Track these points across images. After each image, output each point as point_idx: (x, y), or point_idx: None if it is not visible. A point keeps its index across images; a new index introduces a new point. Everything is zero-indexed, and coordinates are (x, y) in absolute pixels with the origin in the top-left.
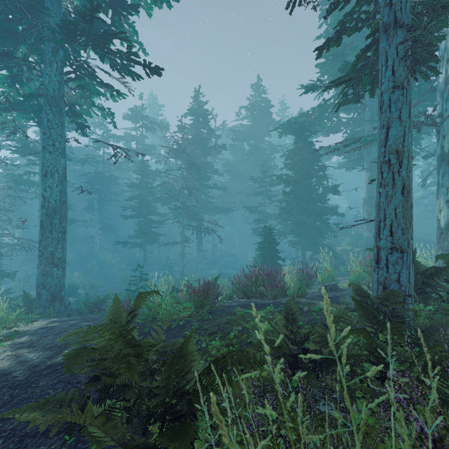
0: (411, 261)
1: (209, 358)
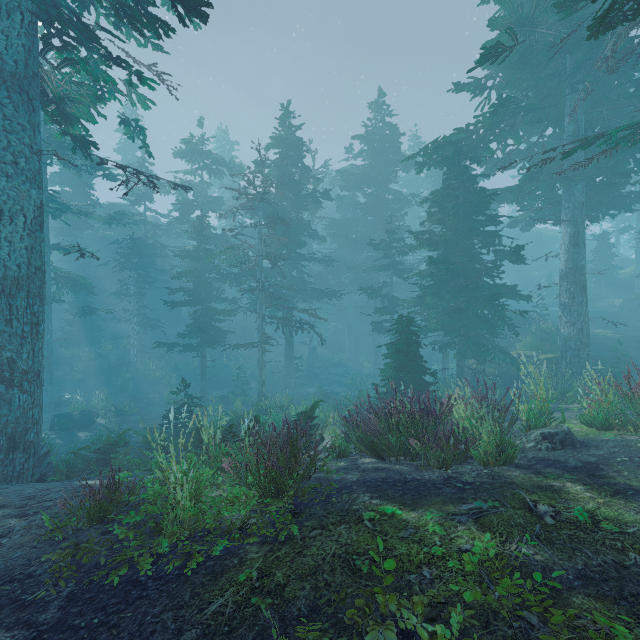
0: None
1: None
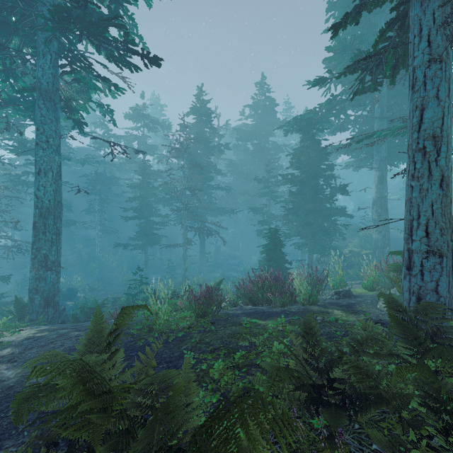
0: (451, 267)
1: (210, 385)
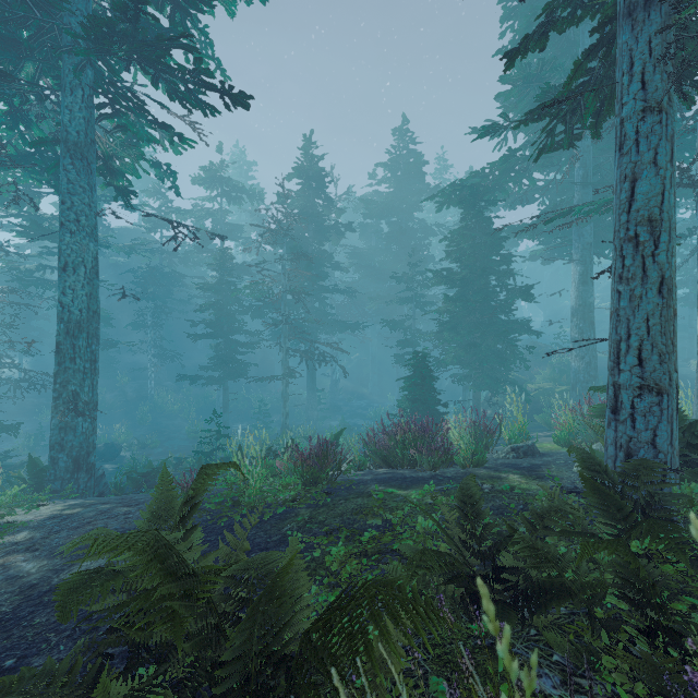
0: (674, 409)
1: (327, 578)
